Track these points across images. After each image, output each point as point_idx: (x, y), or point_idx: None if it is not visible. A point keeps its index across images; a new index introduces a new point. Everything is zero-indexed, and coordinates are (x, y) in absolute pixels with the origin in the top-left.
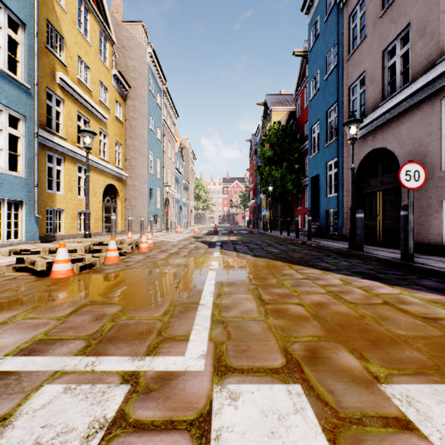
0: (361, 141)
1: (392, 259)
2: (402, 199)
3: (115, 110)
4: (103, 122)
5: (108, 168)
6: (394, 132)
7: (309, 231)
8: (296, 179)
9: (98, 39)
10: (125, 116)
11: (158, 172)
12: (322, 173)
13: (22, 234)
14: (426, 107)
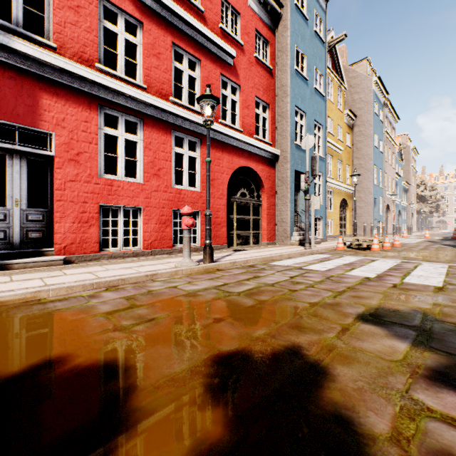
0: None
1: None
2: None
3: (345, 140)
4: (339, 154)
5: (342, 187)
6: None
7: None
8: None
9: (336, 95)
10: (351, 142)
11: (379, 182)
12: None
13: (321, 234)
14: None
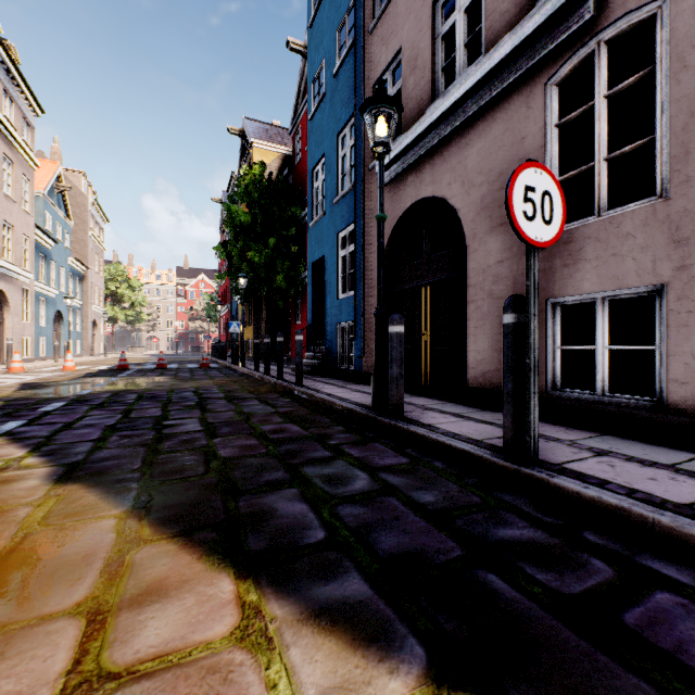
0: (394, 187)
1: (483, 454)
2: (469, 300)
3: None
4: None
5: None
6: (454, 163)
7: (300, 365)
8: (293, 271)
9: None
10: None
11: None
12: (331, 254)
13: None
14: (516, 104)
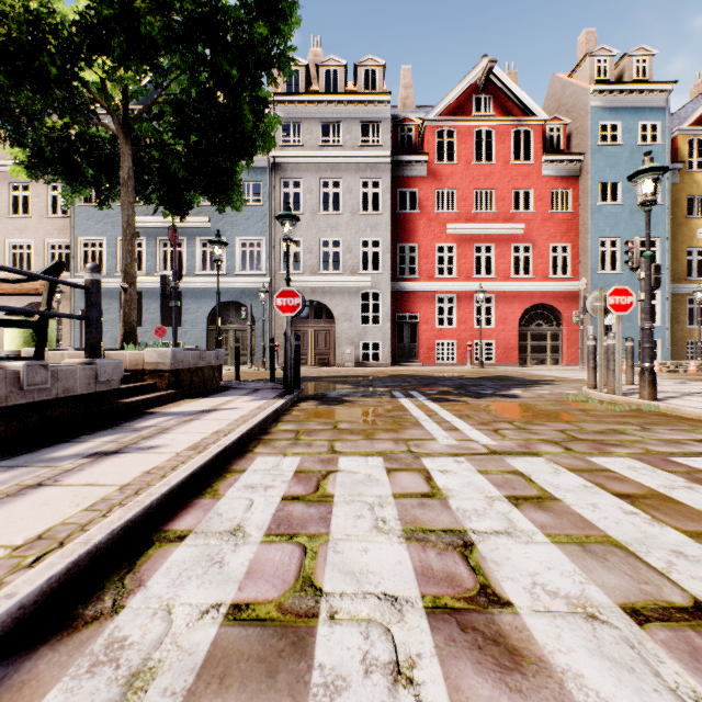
0: None
1: None
2: None
3: None
4: None
5: None
6: None
7: None
8: None
9: None
10: None
11: None
12: None
13: (658, 358)
14: None
